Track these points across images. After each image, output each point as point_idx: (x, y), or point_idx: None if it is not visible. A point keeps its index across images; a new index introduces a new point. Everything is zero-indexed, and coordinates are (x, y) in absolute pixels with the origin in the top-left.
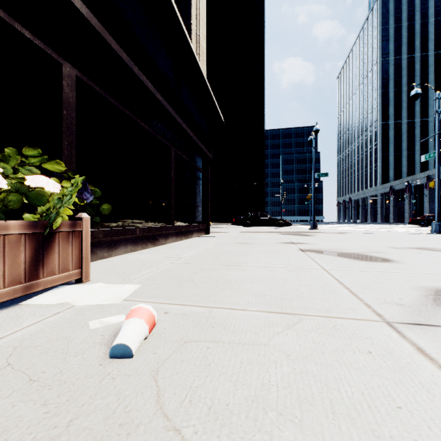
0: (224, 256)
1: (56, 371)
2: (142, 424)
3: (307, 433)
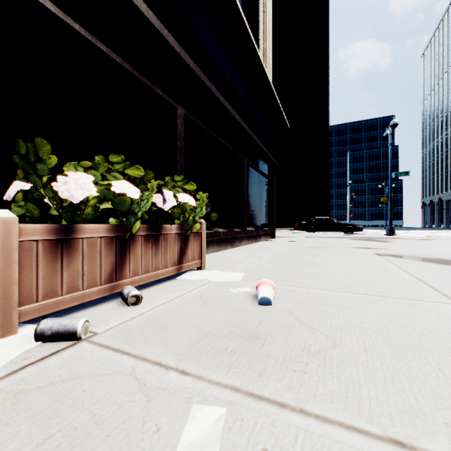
0: (300, 257)
1: (233, 307)
2: (297, 326)
3: (392, 338)
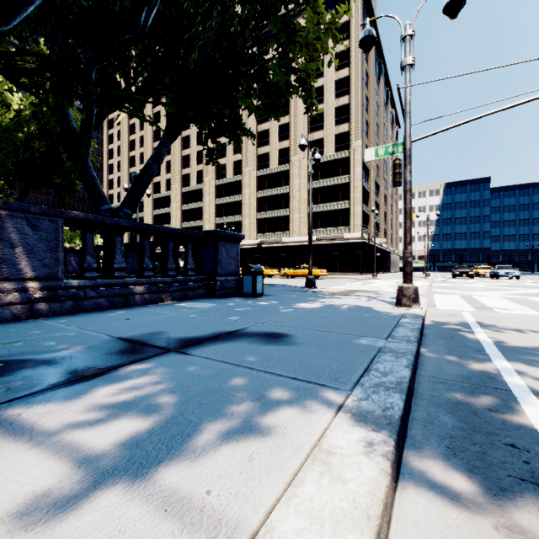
0: None
1: None
2: None
3: None
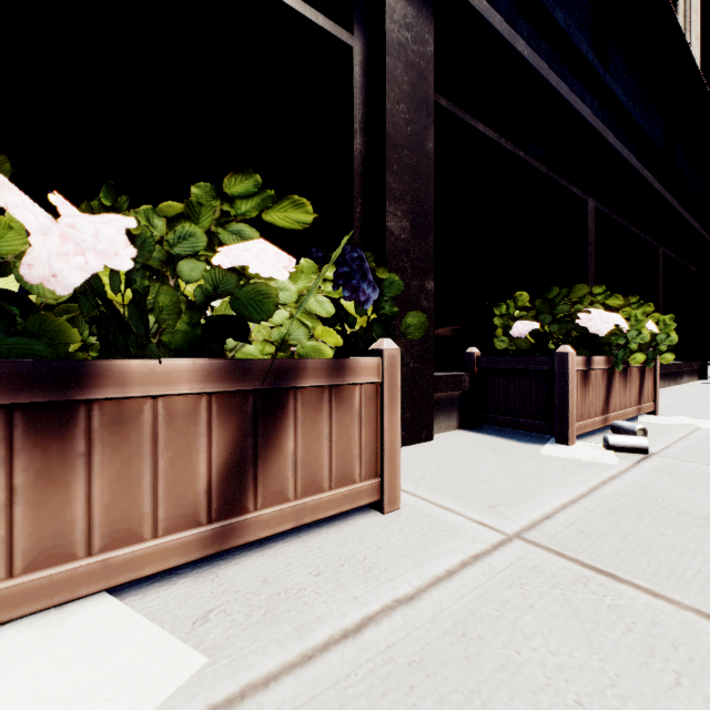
0: None
1: None
2: None
3: None
